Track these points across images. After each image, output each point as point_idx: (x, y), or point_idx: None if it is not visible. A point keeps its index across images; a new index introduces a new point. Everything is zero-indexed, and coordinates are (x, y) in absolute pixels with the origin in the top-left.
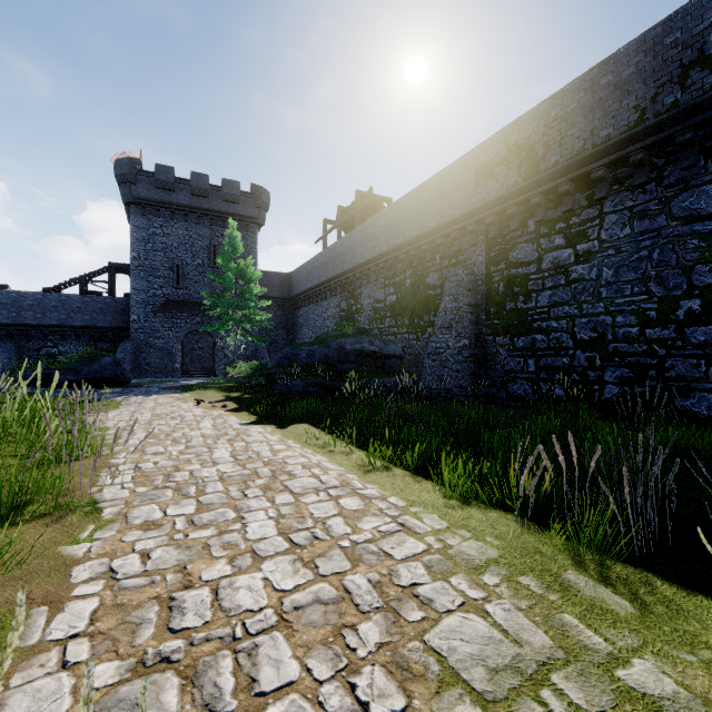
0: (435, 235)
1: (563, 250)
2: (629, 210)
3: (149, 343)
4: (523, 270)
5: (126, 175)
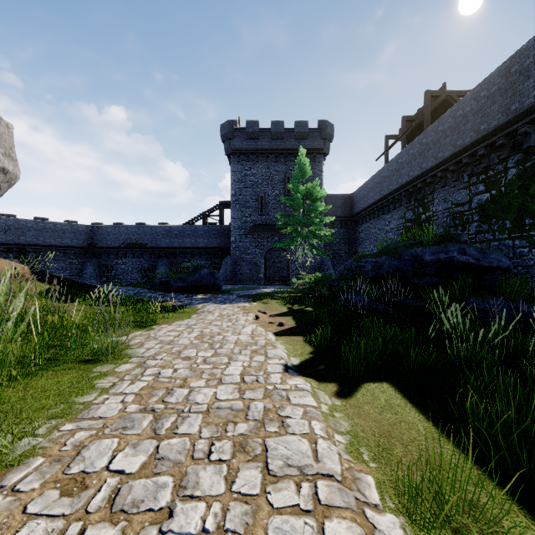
0: None
1: None
2: None
3: (242, 258)
4: None
5: (227, 134)
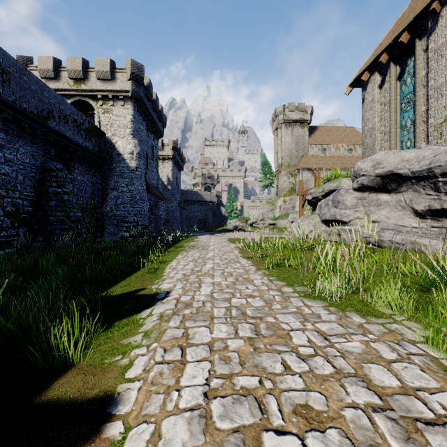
0: None
1: None
2: None
3: None
4: None
5: None
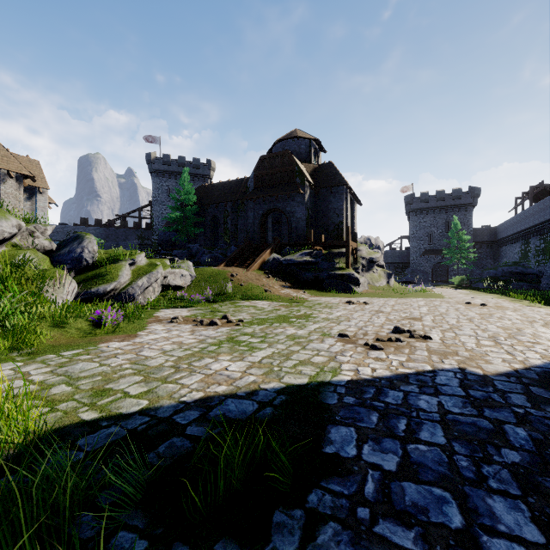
0: None
1: None
2: None
3: (417, 269)
4: None
5: (409, 202)
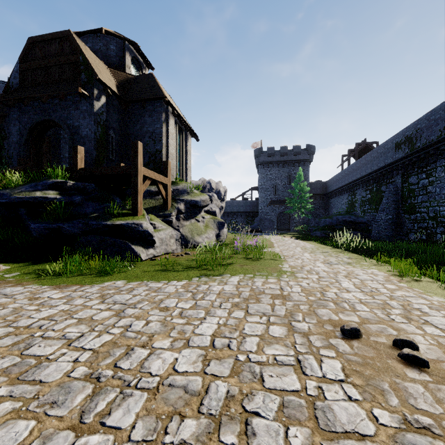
0: (382, 170)
1: (425, 180)
2: (443, 166)
3: (265, 217)
4: (413, 187)
5: (257, 155)
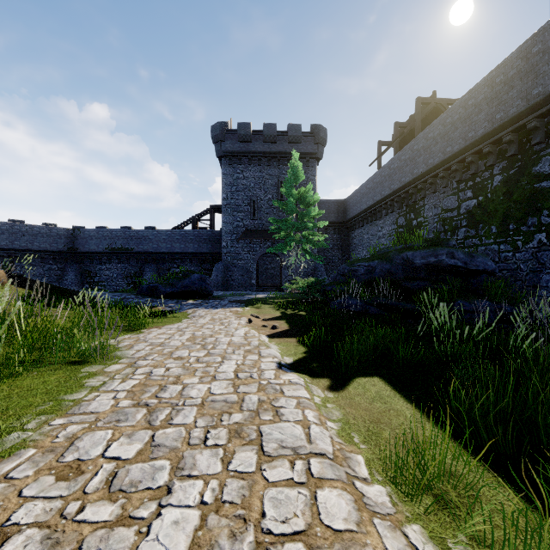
0: None
1: None
2: None
3: (234, 263)
4: None
5: (218, 135)
